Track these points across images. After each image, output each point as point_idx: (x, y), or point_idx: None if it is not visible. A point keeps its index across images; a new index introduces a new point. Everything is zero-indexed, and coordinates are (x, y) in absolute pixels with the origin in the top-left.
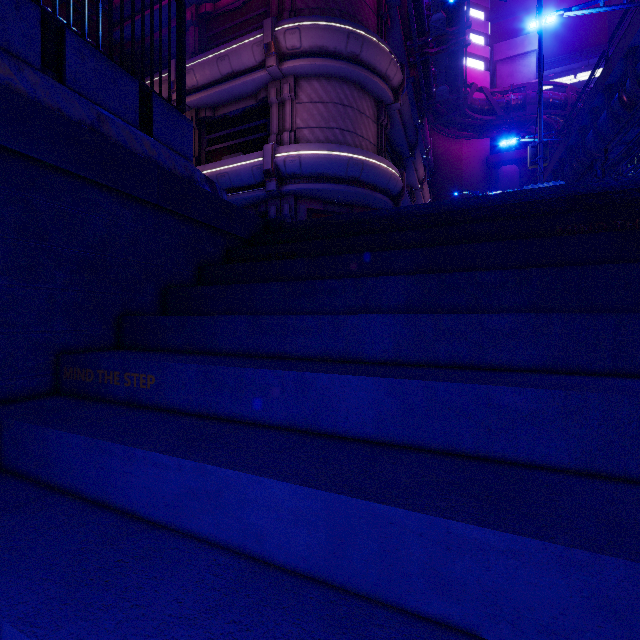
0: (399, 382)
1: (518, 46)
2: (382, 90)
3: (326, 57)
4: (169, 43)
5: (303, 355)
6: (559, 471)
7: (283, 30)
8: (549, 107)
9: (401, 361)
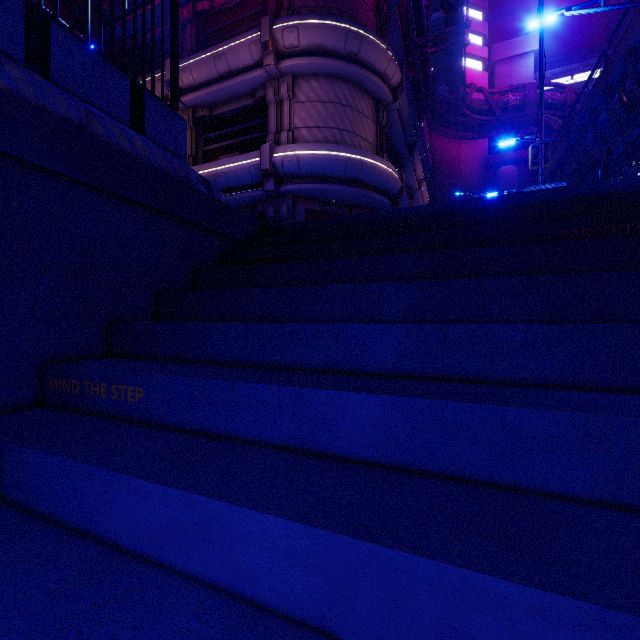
0: (404, 400)
1: (516, 46)
2: (381, 90)
3: (324, 56)
4: (162, 39)
5: (300, 365)
6: (580, 502)
7: (281, 28)
8: (548, 108)
9: (404, 373)
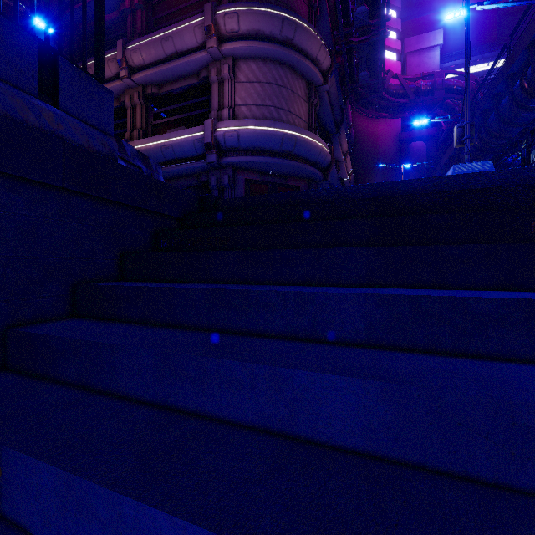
0: None
1: (425, 41)
2: (313, 73)
3: (262, 40)
4: (84, 2)
5: (229, 417)
6: None
7: (222, 14)
8: (453, 93)
9: (375, 452)
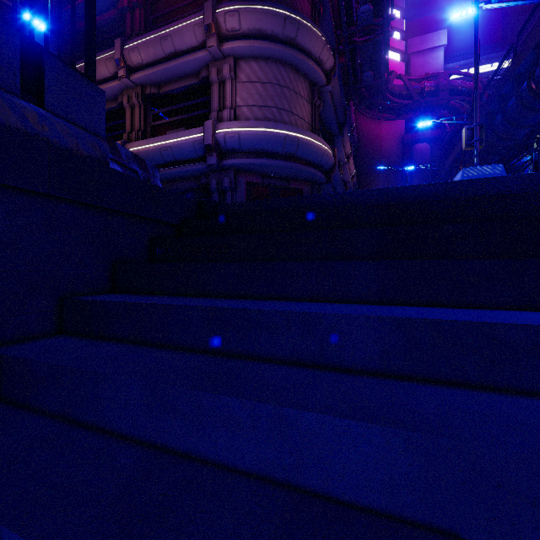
0: None
1: (428, 41)
2: (316, 73)
3: (264, 39)
4: None
5: (226, 461)
6: None
7: (223, 12)
8: (458, 94)
9: (397, 513)
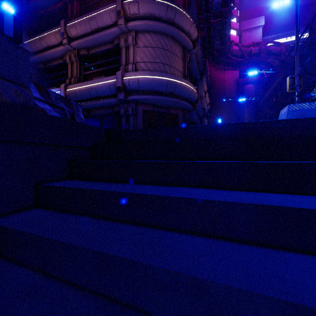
0: None
1: (253, 23)
2: (186, 41)
3: (154, 20)
4: None
5: None
6: None
7: (128, 2)
8: (272, 54)
9: None
